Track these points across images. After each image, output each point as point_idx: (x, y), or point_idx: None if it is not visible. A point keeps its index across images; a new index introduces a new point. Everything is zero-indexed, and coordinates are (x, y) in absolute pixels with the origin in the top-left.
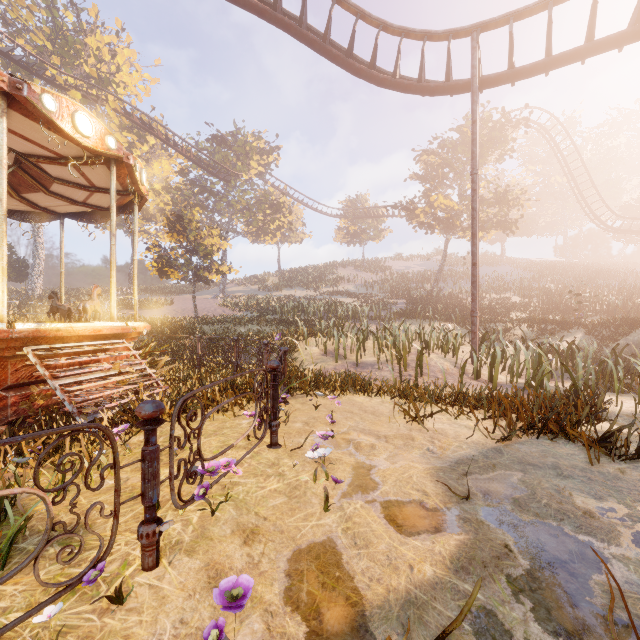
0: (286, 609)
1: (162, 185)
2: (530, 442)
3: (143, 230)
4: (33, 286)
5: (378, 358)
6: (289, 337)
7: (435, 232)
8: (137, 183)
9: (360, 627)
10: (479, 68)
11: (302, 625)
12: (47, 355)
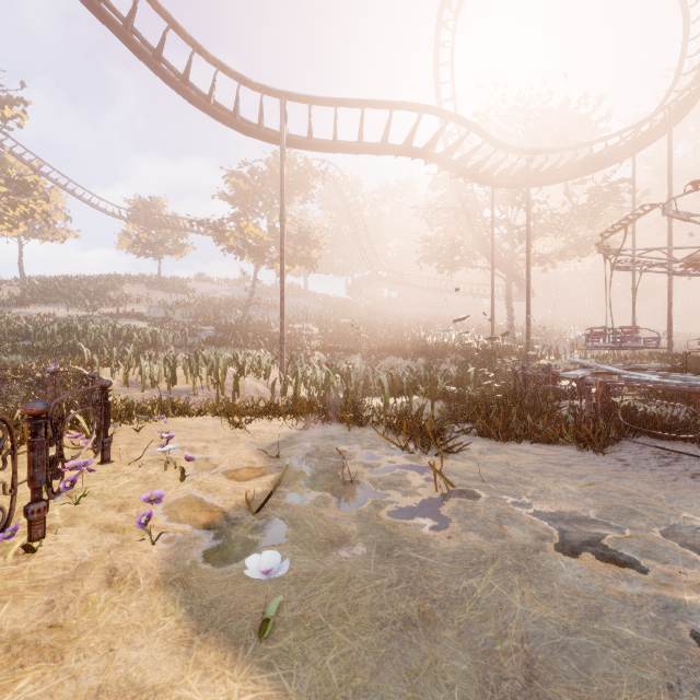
0: (172, 525)
1: None
2: (319, 427)
3: None
4: None
5: (194, 384)
6: (76, 366)
7: (245, 258)
8: None
9: (224, 517)
10: (286, 129)
11: (187, 526)
12: None
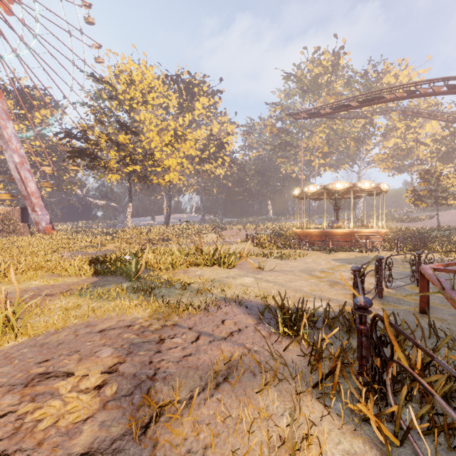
0: None
1: (431, 139)
2: None
3: (420, 169)
4: (358, 212)
5: None
6: None
7: None
8: (382, 190)
9: None
10: None
11: None
12: (359, 236)
